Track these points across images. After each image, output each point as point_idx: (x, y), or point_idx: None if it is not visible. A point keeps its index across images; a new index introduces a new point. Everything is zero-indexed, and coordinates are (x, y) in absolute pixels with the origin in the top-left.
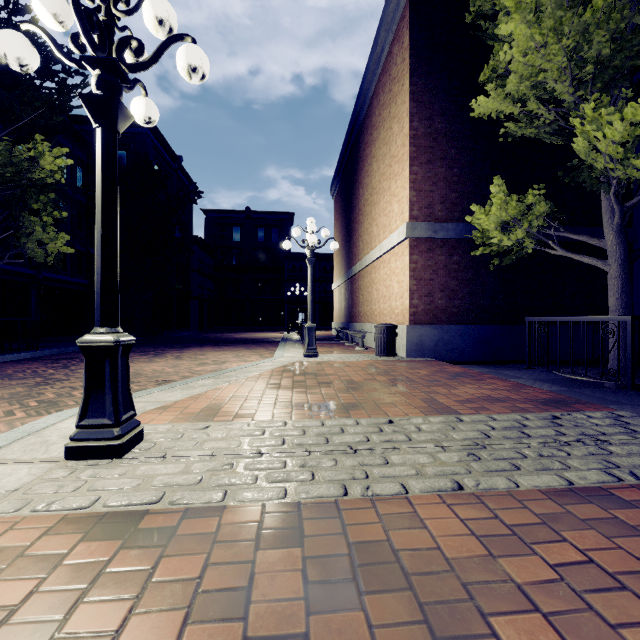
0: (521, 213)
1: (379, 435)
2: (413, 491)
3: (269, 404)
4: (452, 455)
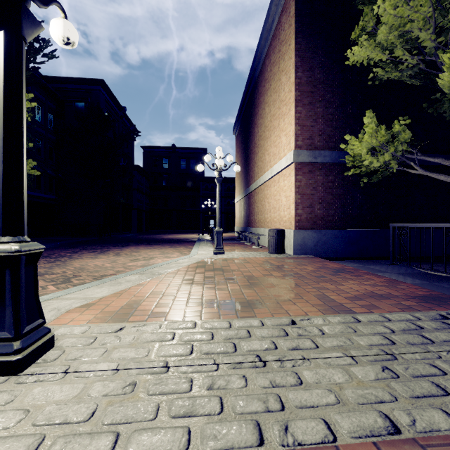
0: (386, 141)
1: (285, 340)
2: (341, 435)
3: (182, 301)
4: (366, 370)
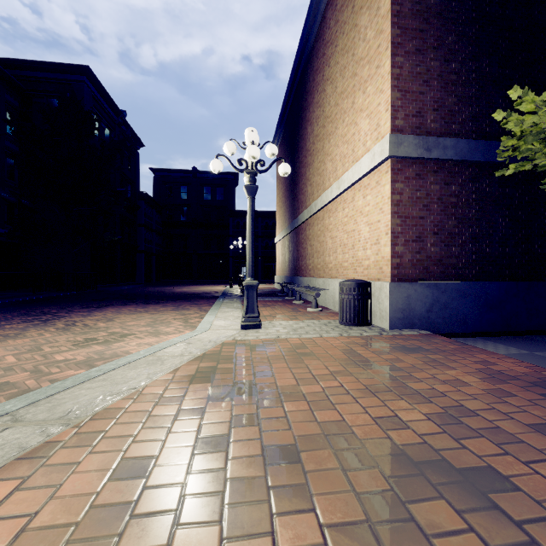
0: None
1: None
2: None
3: None
4: None
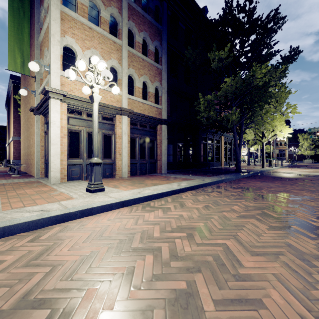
0: None
1: None
2: None
3: None
4: None
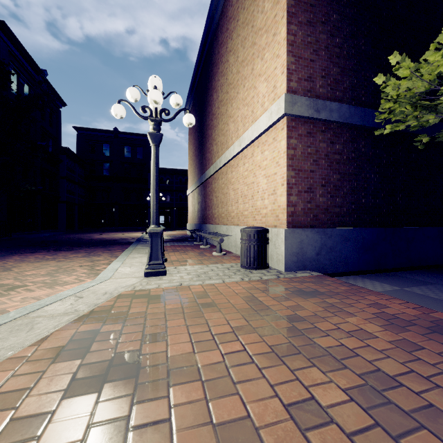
0: None
1: None
2: None
3: None
4: None
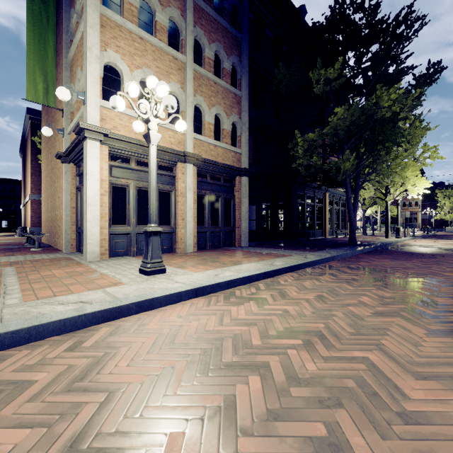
0: None
1: None
2: None
3: None
4: None
